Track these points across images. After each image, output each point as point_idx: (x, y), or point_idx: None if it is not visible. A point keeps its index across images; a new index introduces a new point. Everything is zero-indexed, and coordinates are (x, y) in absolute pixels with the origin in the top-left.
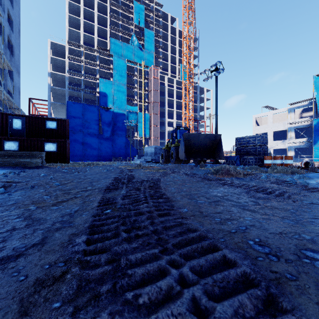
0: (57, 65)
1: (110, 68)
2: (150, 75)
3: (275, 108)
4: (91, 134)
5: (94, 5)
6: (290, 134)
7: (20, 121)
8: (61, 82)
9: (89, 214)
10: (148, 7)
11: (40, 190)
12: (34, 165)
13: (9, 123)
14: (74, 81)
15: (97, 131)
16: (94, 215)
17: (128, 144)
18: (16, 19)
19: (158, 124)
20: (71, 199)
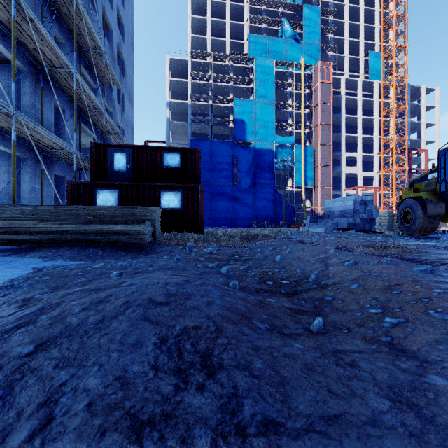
0: (177, 92)
1: (249, 80)
2: (314, 79)
3: None
4: (223, 185)
5: None
6: None
7: (124, 157)
8: (182, 115)
9: None
10: None
11: None
12: (133, 241)
13: (109, 161)
14: (199, 111)
15: (231, 181)
16: None
17: (278, 199)
18: (129, 25)
19: (330, 163)
20: None
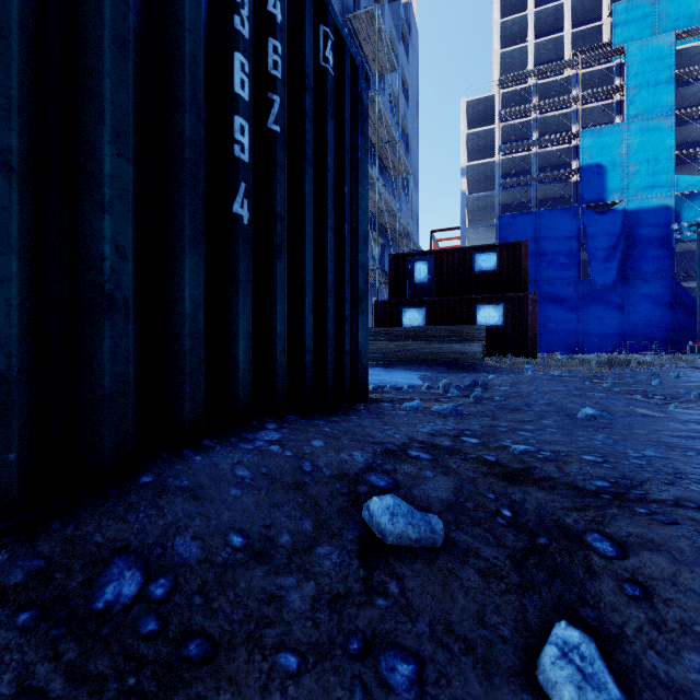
0: (477, 147)
1: (613, 90)
2: None
3: None
4: (558, 284)
5: None
6: None
7: (426, 266)
8: (484, 182)
9: None
10: None
11: None
12: (470, 360)
13: (408, 274)
14: (513, 169)
15: (575, 275)
16: None
17: (684, 301)
18: (413, 83)
19: None
20: None
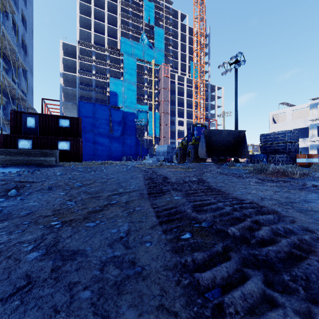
0: (69, 66)
1: (120, 67)
2: (160, 73)
3: (293, 105)
4: (102, 133)
5: (105, 5)
6: (312, 131)
7: (34, 120)
8: (72, 82)
9: (156, 241)
10: (158, 5)
11: (60, 193)
12: (48, 163)
13: (23, 122)
14: (85, 81)
15: (108, 131)
16: (174, 246)
17: (138, 144)
18: (30, 19)
19: (169, 123)
20: (105, 208)
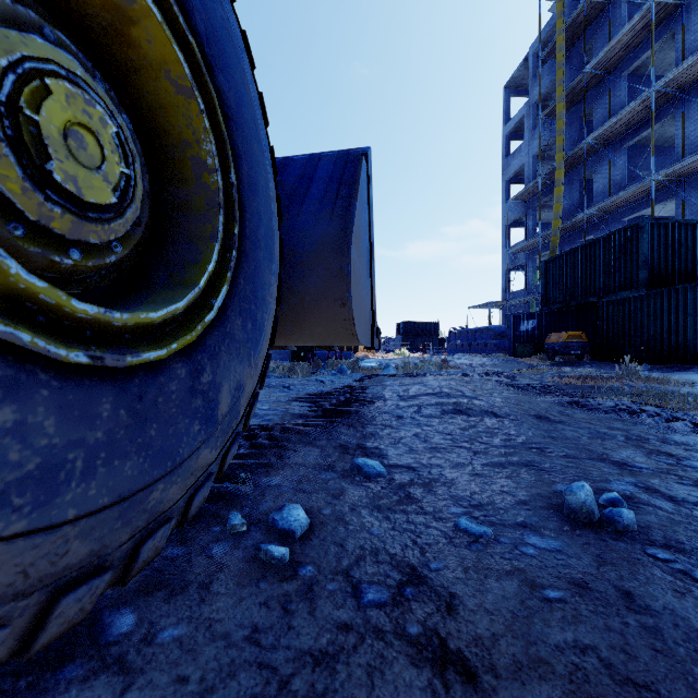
0: None
1: None
2: None
3: None
4: None
5: None
6: None
7: None
8: None
9: None
10: None
11: None
12: None
13: None
14: None
15: None
16: None
17: None
18: None
19: None
20: None
